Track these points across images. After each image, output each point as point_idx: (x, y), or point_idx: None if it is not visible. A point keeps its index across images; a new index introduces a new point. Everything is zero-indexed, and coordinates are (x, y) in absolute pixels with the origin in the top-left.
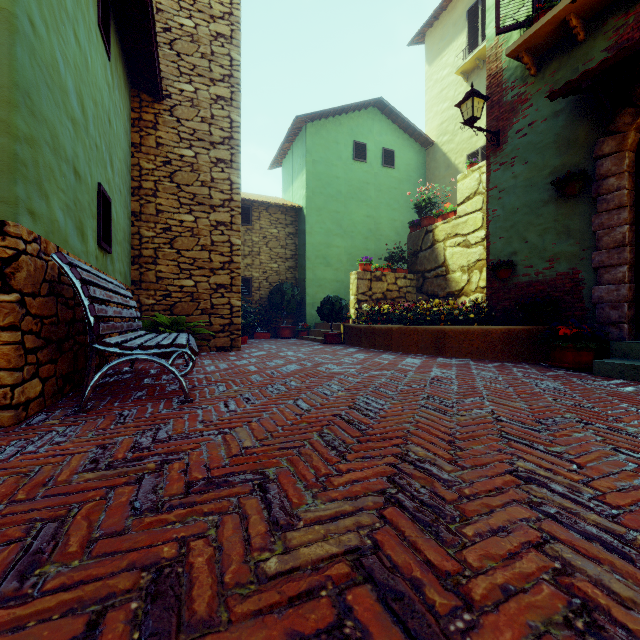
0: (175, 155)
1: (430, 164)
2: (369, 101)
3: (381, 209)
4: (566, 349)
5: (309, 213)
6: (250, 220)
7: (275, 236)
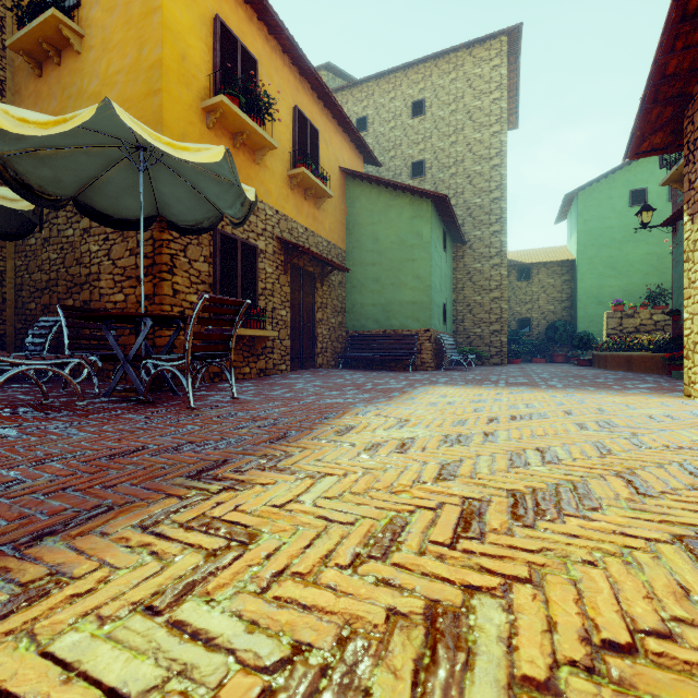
0: (472, 268)
1: None
2: None
3: (667, 243)
4: (670, 365)
5: (580, 264)
6: (530, 276)
7: (552, 285)
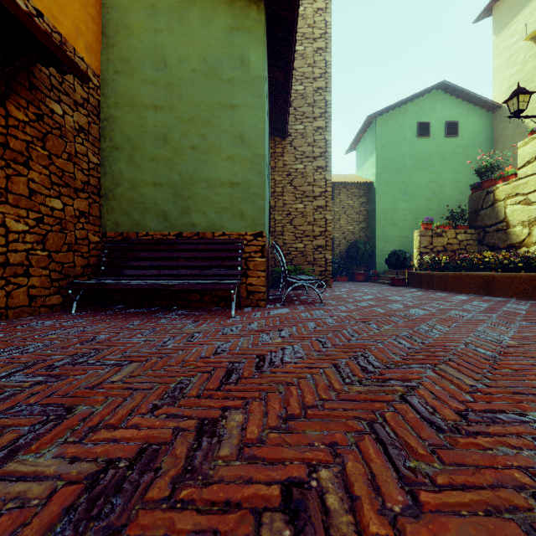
0: (293, 169)
1: (497, 126)
2: (432, 87)
3: (444, 174)
4: None
5: (378, 186)
6: (332, 196)
7: (351, 206)
